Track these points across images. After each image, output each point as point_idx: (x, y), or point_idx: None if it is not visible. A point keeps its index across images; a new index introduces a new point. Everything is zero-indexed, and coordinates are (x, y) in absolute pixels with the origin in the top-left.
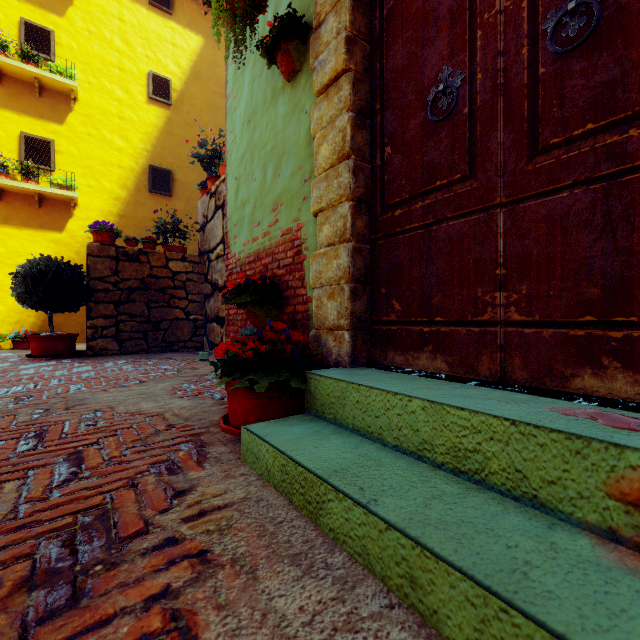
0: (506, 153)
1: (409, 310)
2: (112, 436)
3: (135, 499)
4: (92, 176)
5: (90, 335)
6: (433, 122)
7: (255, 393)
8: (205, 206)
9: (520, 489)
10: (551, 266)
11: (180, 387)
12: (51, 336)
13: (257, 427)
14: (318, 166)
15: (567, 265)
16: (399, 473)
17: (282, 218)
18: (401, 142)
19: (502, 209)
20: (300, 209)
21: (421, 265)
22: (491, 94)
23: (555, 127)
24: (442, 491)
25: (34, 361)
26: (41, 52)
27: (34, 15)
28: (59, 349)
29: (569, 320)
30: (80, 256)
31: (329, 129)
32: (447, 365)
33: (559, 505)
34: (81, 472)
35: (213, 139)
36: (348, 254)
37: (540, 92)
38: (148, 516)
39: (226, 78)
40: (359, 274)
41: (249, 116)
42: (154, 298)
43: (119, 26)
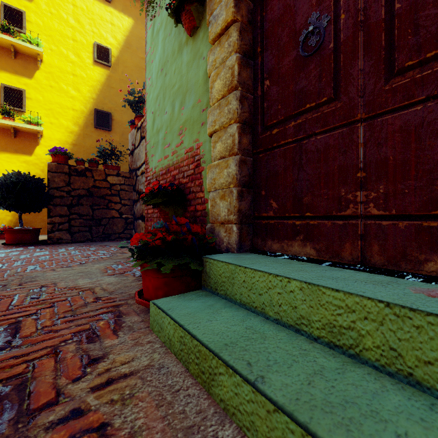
0: (366, 77)
1: (284, 207)
2: (49, 307)
3: (54, 367)
4: (53, 116)
5: (50, 229)
6: (304, 57)
7: (162, 273)
8: (133, 137)
9: (395, 366)
10: (406, 168)
11: (110, 267)
12: (20, 229)
13: (162, 302)
14: (213, 97)
15: (421, 167)
16: (281, 346)
17: (186, 140)
18: (277, 76)
19: (362, 123)
20: (199, 132)
21: (294, 172)
22: (353, 30)
23: (410, 52)
24: (321, 366)
25: (7, 248)
26: (16, 26)
27: (11, 0)
28: (26, 239)
29: (423, 213)
30: (44, 173)
31: (221, 68)
32: (315, 251)
33: (436, 385)
34: (14, 341)
35: (139, 90)
36: (236, 164)
37: (396, 24)
38: (61, 385)
39: (146, 39)
40: (244, 180)
41: (162, 65)
42: (96, 202)
43: (73, 10)
